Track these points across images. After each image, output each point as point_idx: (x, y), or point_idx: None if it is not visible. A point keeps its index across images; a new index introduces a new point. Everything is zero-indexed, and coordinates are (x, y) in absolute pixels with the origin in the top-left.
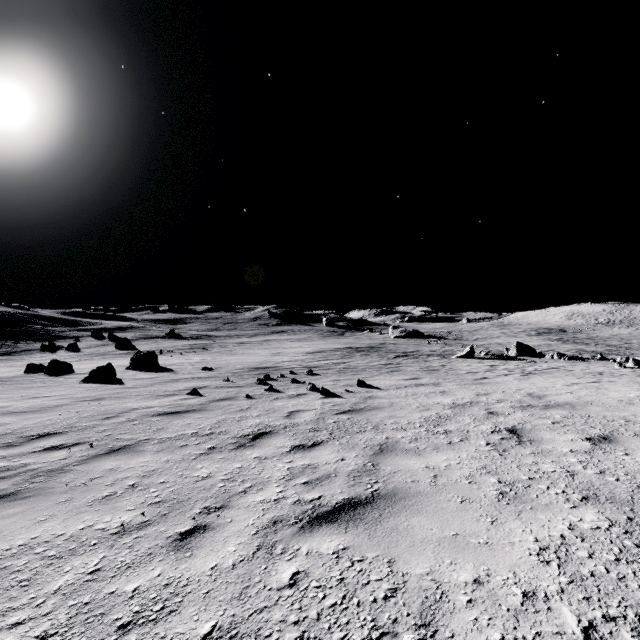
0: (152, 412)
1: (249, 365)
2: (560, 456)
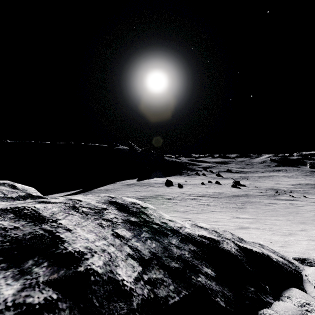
0: (258, 194)
1: (268, 187)
2: None
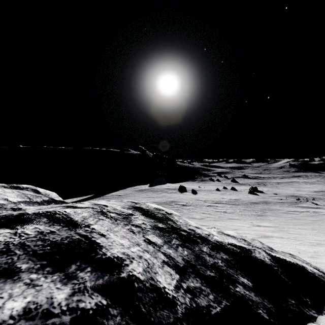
0: (278, 201)
1: (288, 194)
2: None
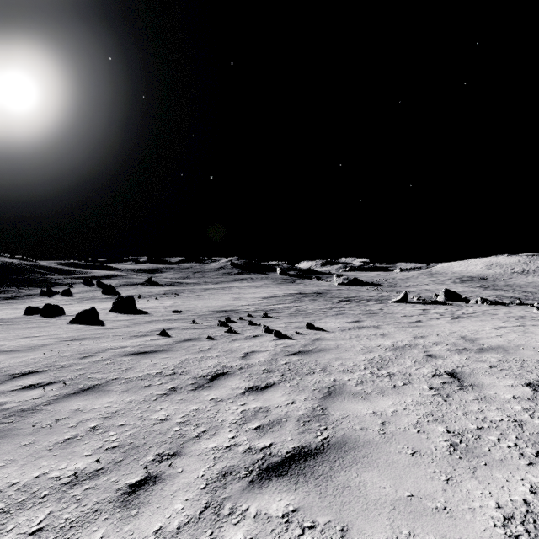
0: (124, 352)
1: (213, 308)
2: (504, 403)
